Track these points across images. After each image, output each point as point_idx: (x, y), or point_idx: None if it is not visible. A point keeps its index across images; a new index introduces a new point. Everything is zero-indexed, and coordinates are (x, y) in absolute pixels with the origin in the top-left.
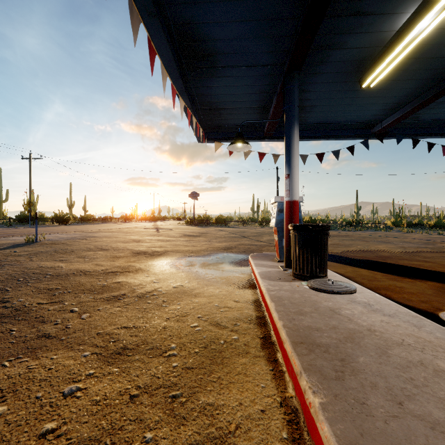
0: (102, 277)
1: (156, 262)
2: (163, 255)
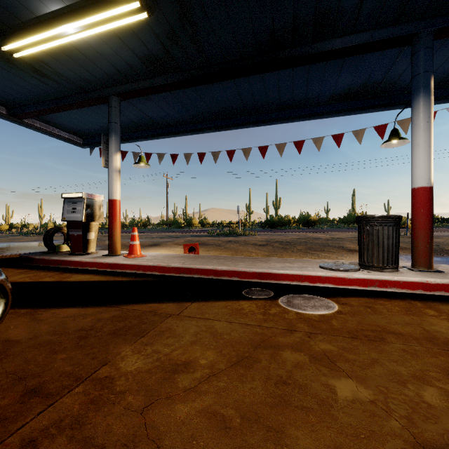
0: (335, 249)
1: (402, 253)
2: (444, 253)
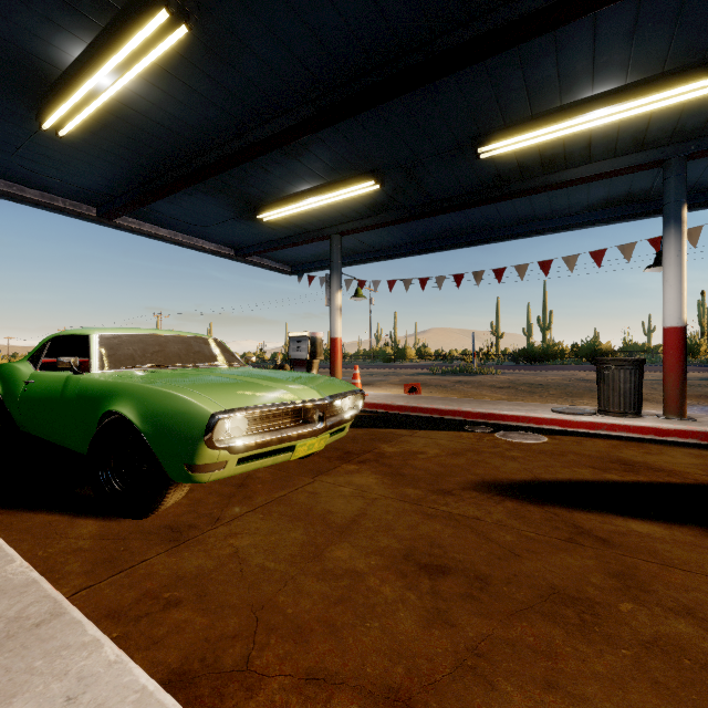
0: None
1: (702, 403)
2: None
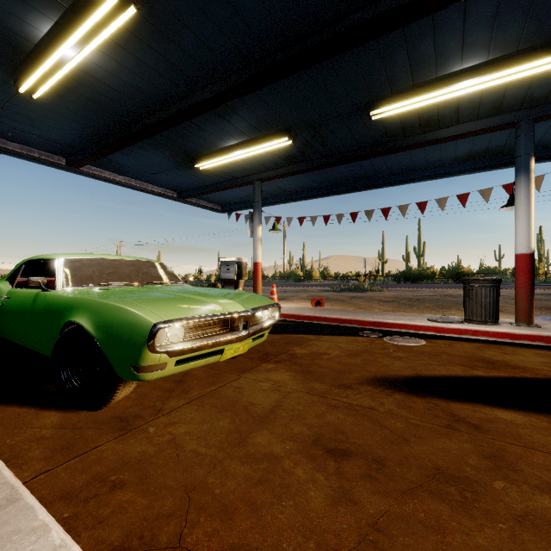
0: None
1: (544, 313)
2: None
